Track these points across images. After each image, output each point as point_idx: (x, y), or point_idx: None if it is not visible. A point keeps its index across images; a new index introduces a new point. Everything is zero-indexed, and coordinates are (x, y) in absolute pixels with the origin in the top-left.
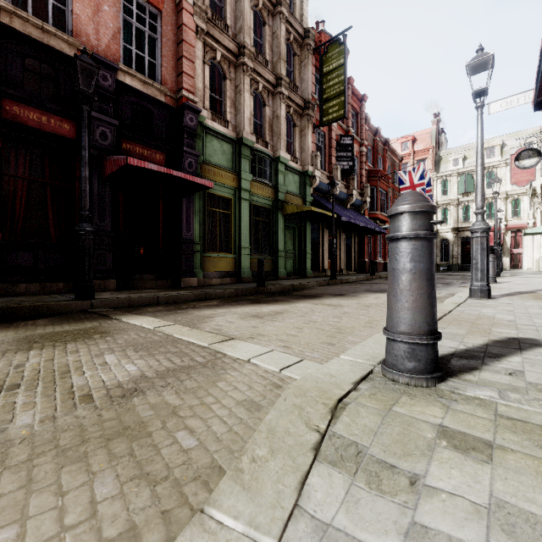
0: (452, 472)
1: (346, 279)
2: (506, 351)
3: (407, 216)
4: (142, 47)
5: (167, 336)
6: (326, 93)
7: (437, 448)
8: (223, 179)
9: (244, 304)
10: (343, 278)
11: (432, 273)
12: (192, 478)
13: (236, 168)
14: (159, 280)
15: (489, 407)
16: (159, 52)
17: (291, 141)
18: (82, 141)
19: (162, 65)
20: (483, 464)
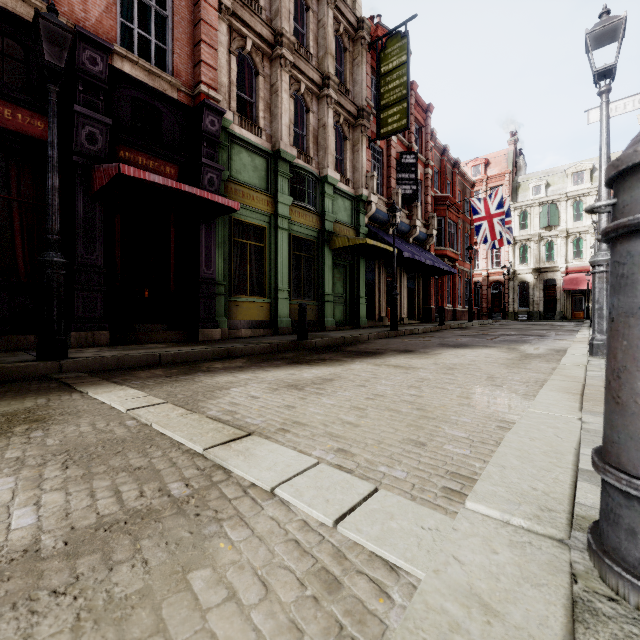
0: None
1: (410, 330)
2: None
3: None
4: (148, 27)
5: (140, 428)
6: (384, 99)
7: None
8: (254, 203)
9: (278, 365)
10: (406, 328)
11: None
12: None
13: (272, 188)
14: (170, 332)
15: None
16: (170, 34)
17: (341, 158)
18: (49, 136)
19: (173, 51)
20: None
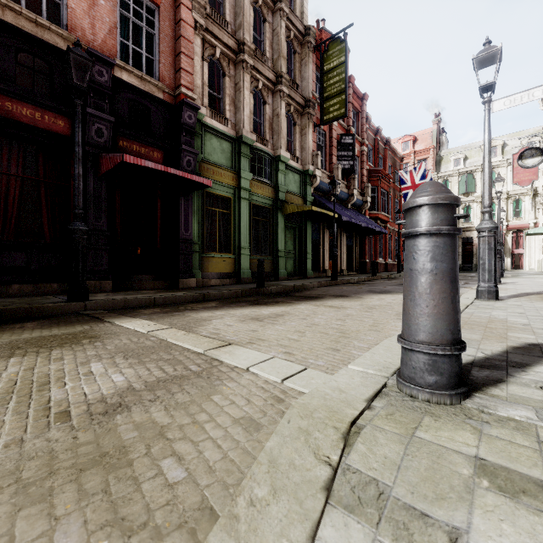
0: (503, 527)
1: (347, 280)
2: (530, 359)
3: (427, 209)
4: (140, 43)
5: (160, 341)
6: (327, 91)
7: (477, 490)
8: (222, 178)
9: (243, 306)
10: (344, 278)
11: (455, 274)
12: (177, 525)
13: (236, 166)
14: (157, 281)
15: (529, 432)
16: (157, 47)
17: (292, 140)
18: (75, 137)
19: (159, 61)
20: (540, 515)
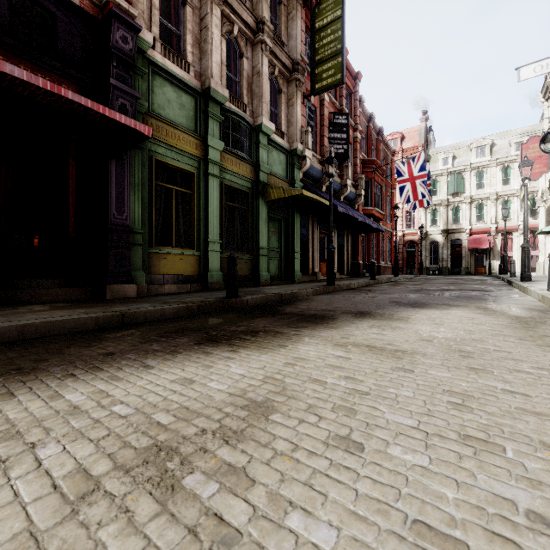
0: None
1: (347, 285)
2: None
3: None
4: None
5: None
6: (319, 54)
7: None
8: (180, 144)
9: (177, 349)
10: (341, 283)
11: None
12: None
13: (201, 131)
14: (68, 288)
15: None
16: None
17: (276, 111)
18: None
19: None
20: None
